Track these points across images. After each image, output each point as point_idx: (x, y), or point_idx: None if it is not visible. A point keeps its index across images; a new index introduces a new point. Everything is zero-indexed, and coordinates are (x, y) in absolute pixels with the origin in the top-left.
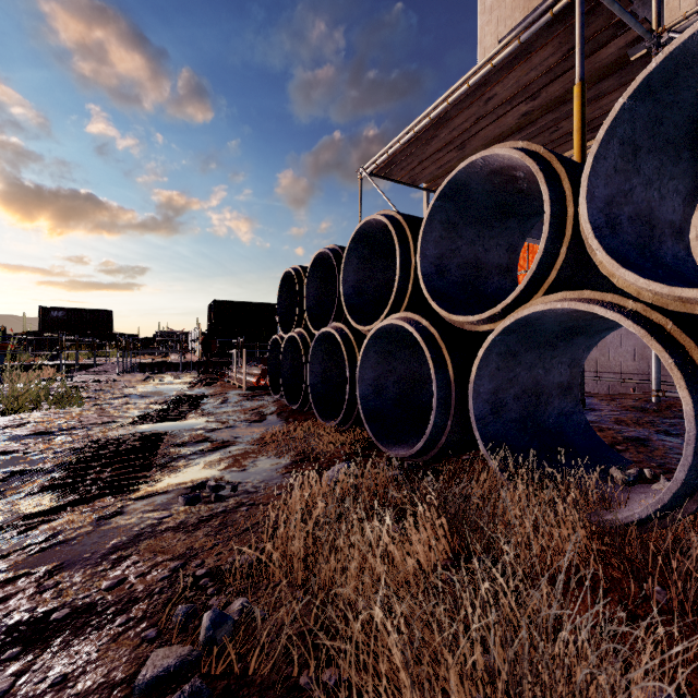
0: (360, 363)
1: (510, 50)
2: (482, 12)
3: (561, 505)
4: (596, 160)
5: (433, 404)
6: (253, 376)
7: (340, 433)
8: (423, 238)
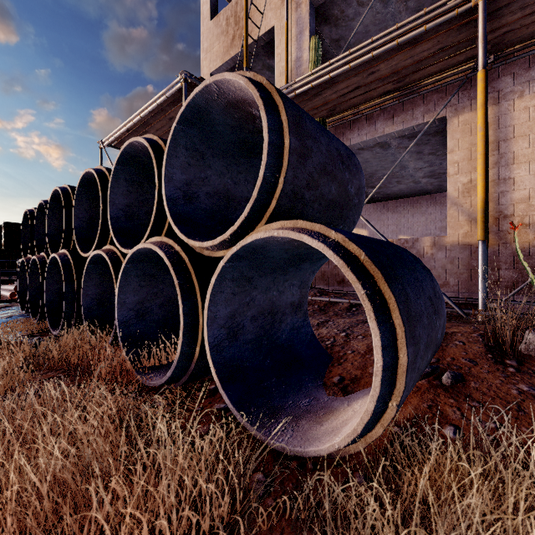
0: (46, 280)
1: (164, 99)
2: (202, 50)
3: (80, 341)
4: (112, 188)
5: (64, 301)
6: (9, 291)
7: (38, 326)
8: (76, 207)
